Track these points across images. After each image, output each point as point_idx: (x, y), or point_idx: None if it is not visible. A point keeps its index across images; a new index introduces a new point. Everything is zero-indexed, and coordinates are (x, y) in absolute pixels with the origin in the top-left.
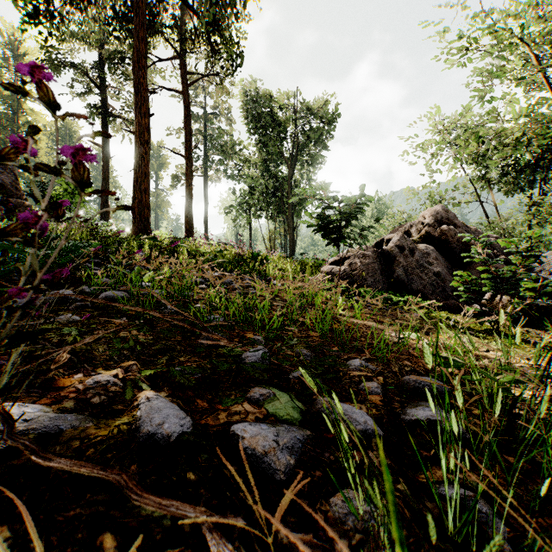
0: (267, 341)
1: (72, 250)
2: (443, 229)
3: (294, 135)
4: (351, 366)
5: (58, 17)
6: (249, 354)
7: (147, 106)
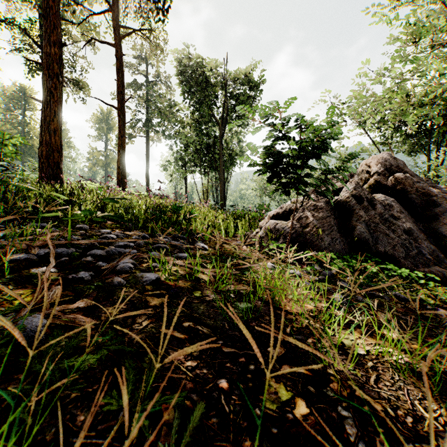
0: None
1: None
2: (399, 177)
3: (225, 97)
4: None
5: None
6: None
7: (59, 36)
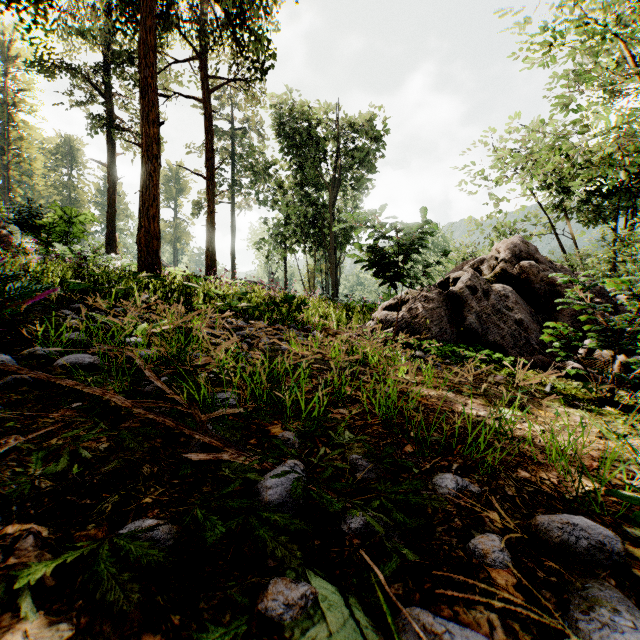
0: (303, 442)
1: (24, 293)
2: (524, 266)
3: (337, 154)
4: (441, 490)
5: (47, 3)
6: (271, 481)
7: (157, 113)
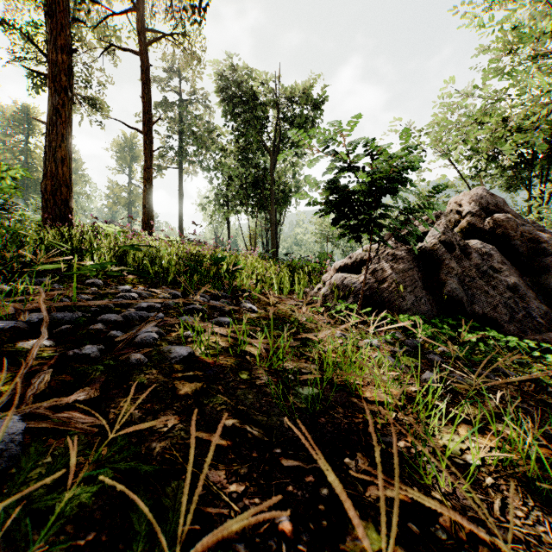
0: None
1: None
2: (499, 219)
3: (277, 119)
4: None
5: None
6: None
7: (68, 39)
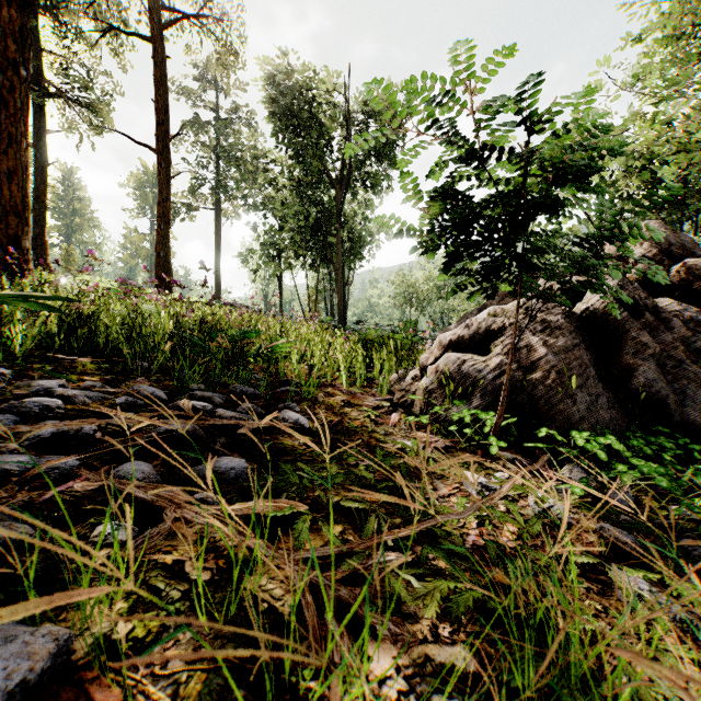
0: None
1: None
2: (695, 266)
3: (346, 141)
4: None
5: None
6: None
7: None
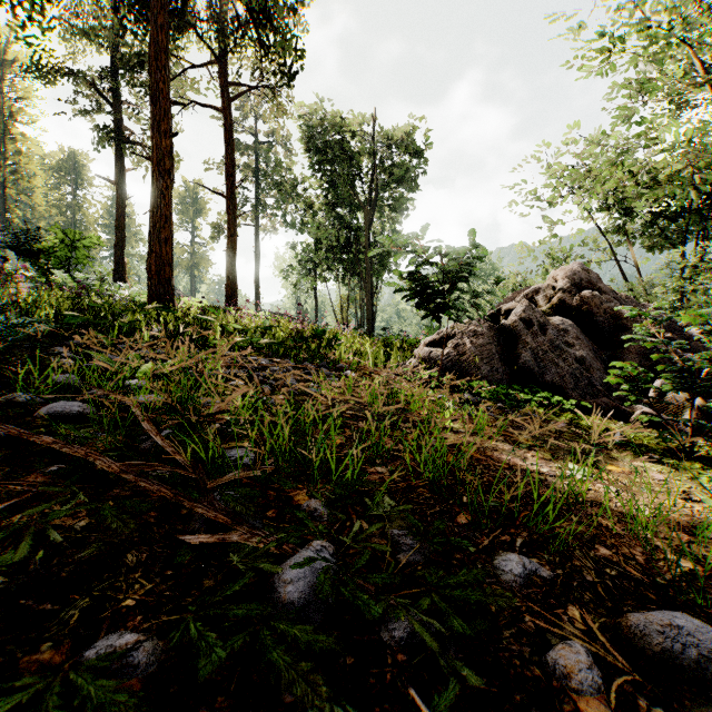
0: (334, 512)
1: (4, 329)
2: (585, 296)
3: (374, 171)
4: (505, 576)
5: None
6: (291, 572)
7: (170, 122)
